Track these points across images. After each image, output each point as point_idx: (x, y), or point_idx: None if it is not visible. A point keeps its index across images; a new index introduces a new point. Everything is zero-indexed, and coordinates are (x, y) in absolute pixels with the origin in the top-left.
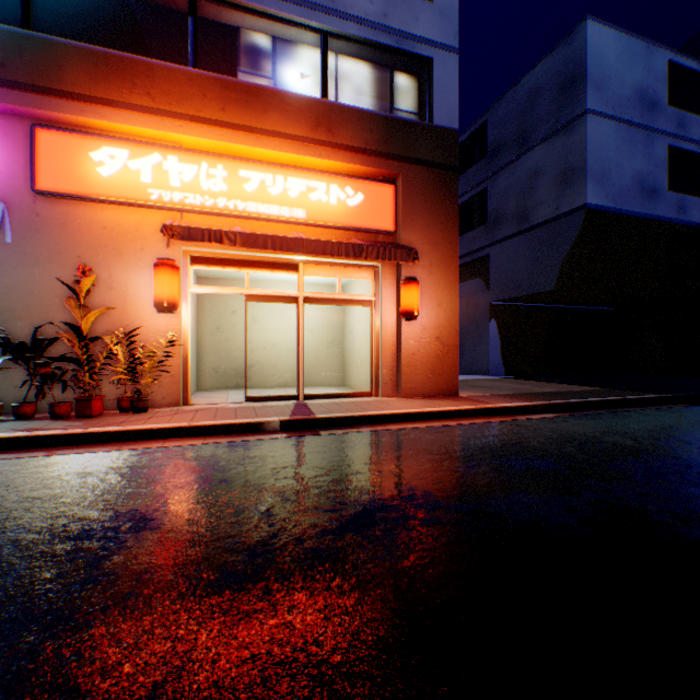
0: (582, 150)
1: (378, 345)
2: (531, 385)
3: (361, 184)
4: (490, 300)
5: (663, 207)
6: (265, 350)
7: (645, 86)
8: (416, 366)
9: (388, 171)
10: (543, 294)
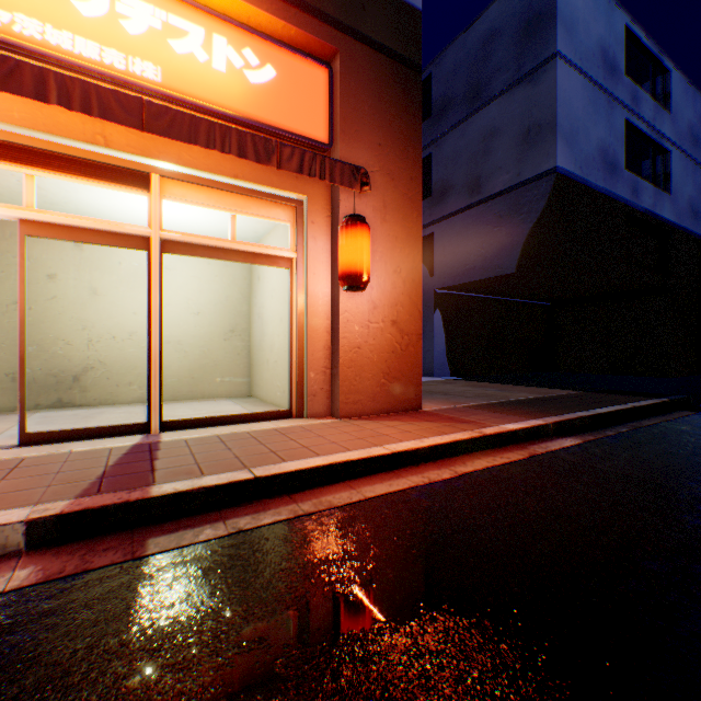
0: (551, 101)
1: (303, 331)
2: (495, 389)
3: (272, 50)
4: (435, 287)
5: (621, 186)
6: (114, 342)
7: (607, 46)
8: (363, 367)
9: (319, 39)
10: (497, 280)
